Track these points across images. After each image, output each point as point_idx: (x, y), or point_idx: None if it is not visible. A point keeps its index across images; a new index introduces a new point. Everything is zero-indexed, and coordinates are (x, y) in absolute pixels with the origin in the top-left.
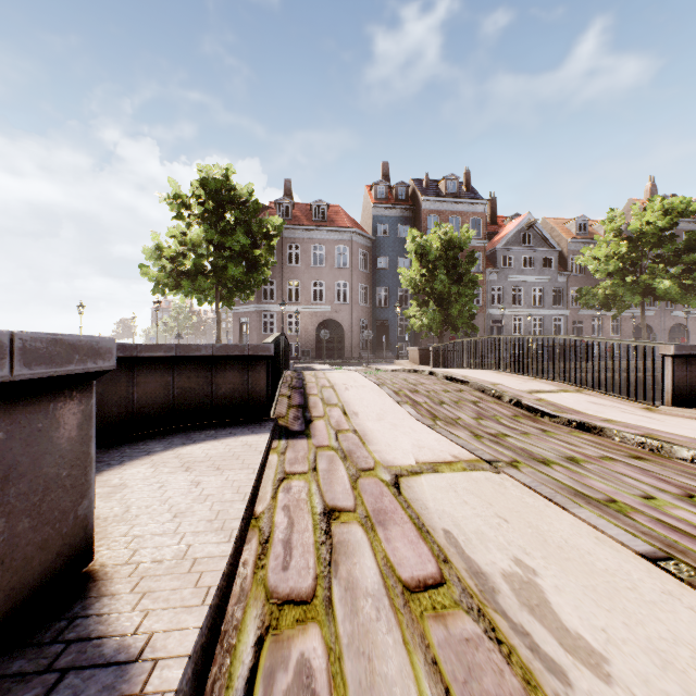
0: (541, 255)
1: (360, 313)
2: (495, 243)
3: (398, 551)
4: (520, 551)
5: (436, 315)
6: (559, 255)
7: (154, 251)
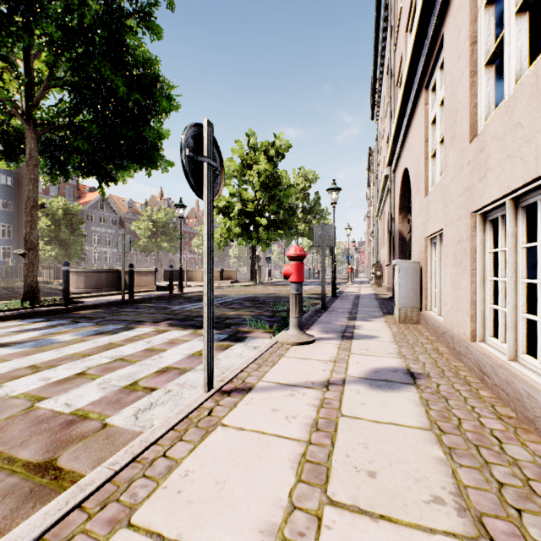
0: (110, 217)
1: None
2: (82, 204)
3: None
4: None
5: (62, 251)
6: (120, 218)
7: None
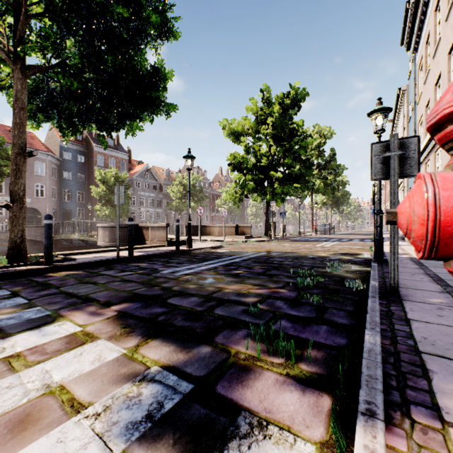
0: (152, 183)
1: (53, 204)
2: (132, 174)
3: None
4: None
5: (113, 211)
6: (160, 184)
7: None
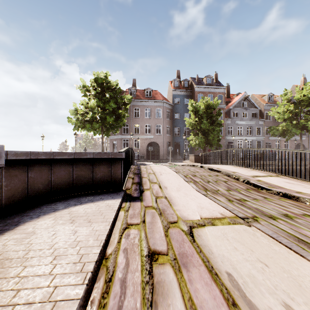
0: (251, 111)
1: (167, 139)
2: (229, 106)
3: (199, 293)
4: (286, 296)
5: (202, 139)
6: (259, 111)
7: (74, 111)
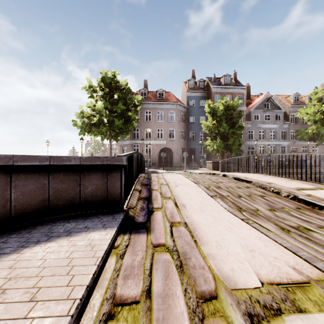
0: (274, 113)
1: (181, 144)
2: (249, 108)
3: None
4: None
5: (221, 144)
6: (284, 113)
7: (80, 114)
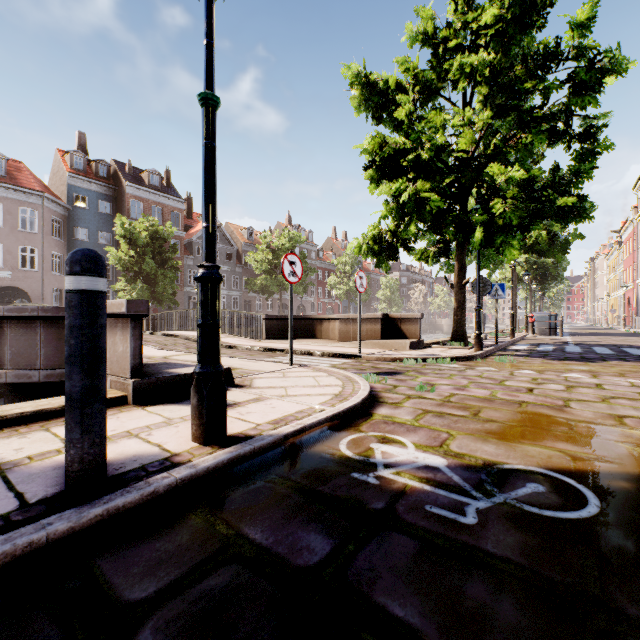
0: (225, 250)
1: (53, 282)
2: (191, 235)
3: None
4: None
5: (145, 291)
6: (237, 252)
7: None
